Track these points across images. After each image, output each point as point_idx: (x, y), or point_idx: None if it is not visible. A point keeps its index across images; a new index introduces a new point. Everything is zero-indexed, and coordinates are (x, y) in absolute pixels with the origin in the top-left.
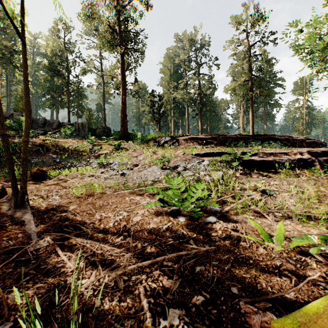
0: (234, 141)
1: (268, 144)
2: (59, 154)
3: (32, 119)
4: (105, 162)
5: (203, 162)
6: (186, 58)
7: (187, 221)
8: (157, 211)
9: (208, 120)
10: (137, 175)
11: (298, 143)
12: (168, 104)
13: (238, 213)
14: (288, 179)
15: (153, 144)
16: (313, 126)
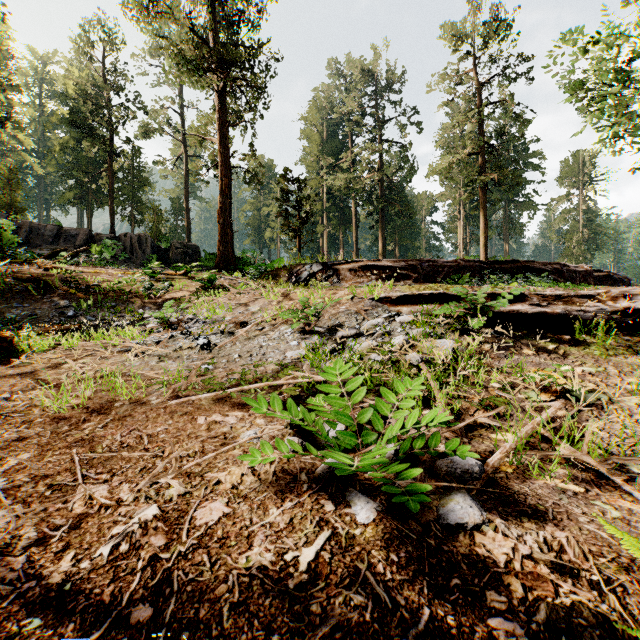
0: (453, 273)
1: (527, 280)
2: (75, 298)
3: (29, 226)
4: (178, 316)
5: (400, 316)
6: (354, 108)
7: (382, 520)
8: (283, 472)
9: (397, 234)
10: (242, 347)
11: (579, 278)
12: (318, 201)
13: (529, 473)
14: (615, 360)
15: (286, 279)
16: (597, 248)
